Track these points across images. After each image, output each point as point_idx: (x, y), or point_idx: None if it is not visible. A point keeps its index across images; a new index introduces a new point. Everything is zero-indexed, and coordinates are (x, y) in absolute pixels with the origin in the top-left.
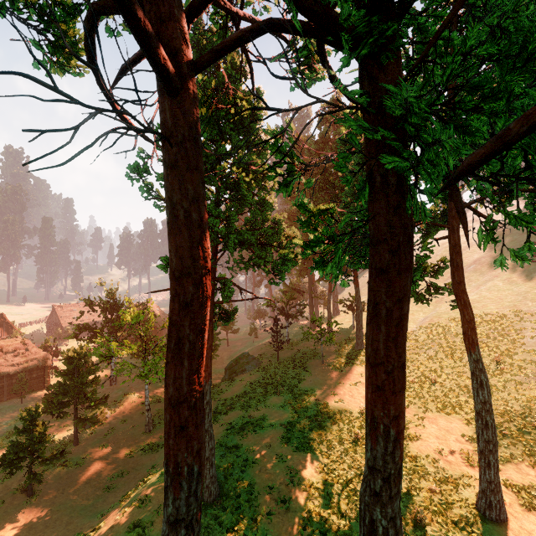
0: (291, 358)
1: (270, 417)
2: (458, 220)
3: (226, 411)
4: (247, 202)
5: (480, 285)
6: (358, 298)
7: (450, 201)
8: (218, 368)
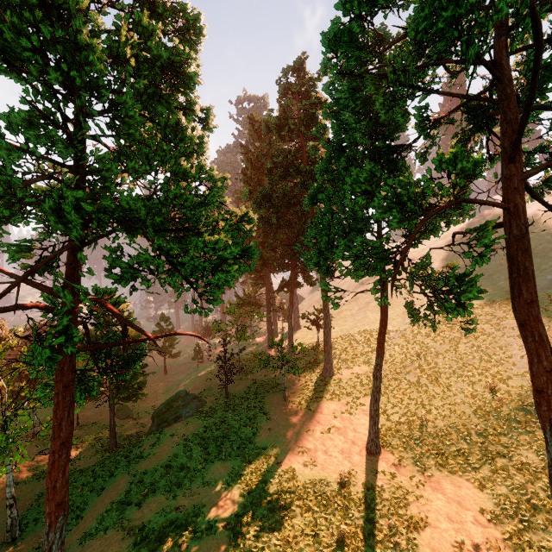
0: (245, 392)
1: (208, 508)
2: (524, 195)
3: (141, 499)
4: (130, 123)
5: None
6: (326, 313)
7: (508, 163)
8: (149, 408)
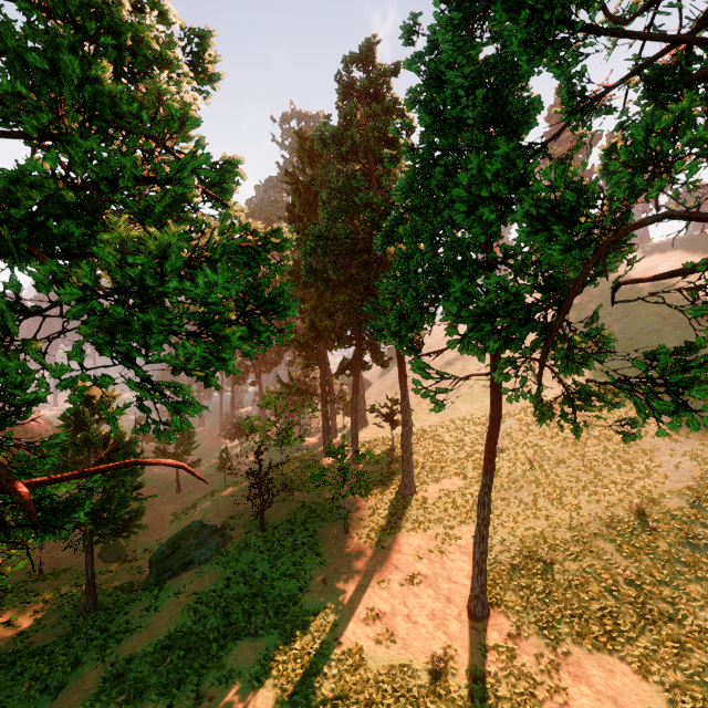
0: (289, 521)
1: None
2: None
3: None
4: None
5: (562, 378)
6: (405, 406)
7: None
8: (151, 543)
